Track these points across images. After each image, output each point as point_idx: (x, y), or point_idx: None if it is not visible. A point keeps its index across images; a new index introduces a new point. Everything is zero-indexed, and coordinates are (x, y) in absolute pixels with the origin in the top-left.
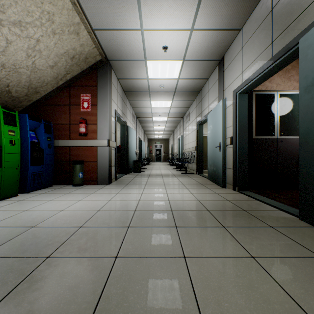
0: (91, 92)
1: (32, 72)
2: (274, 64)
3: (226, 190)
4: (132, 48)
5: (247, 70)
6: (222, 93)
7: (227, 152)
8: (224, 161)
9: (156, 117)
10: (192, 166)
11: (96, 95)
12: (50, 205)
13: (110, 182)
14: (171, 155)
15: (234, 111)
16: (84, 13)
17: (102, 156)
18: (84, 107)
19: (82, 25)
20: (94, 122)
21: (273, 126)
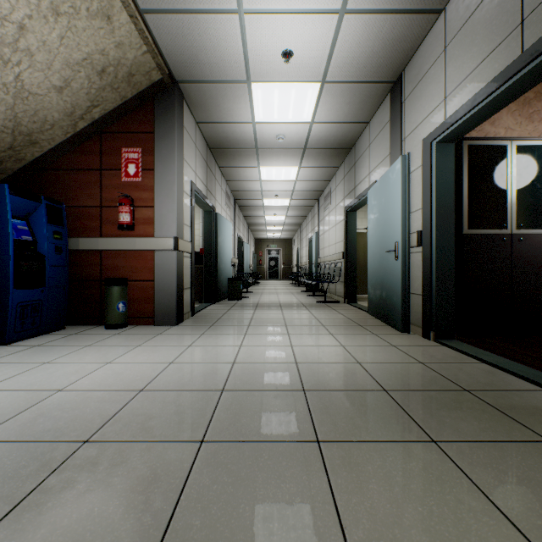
0: (144, 144)
1: (17, 98)
2: (529, 67)
3: (411, 338)
4: (221, 55)
5: (457, 92)
6: (398, 146)
7: (411, 262)
8: (405, 280)
9: (270, 198)
10: (336, 288)
11: (152, 151)
12: (39, 376)
13: (180, 320)
14: (297, 267)
15: (426, 179)
16: None
17: (164, 270)
18: (128, 174)
19: None
20: (148, 203)
21: (503, 209)
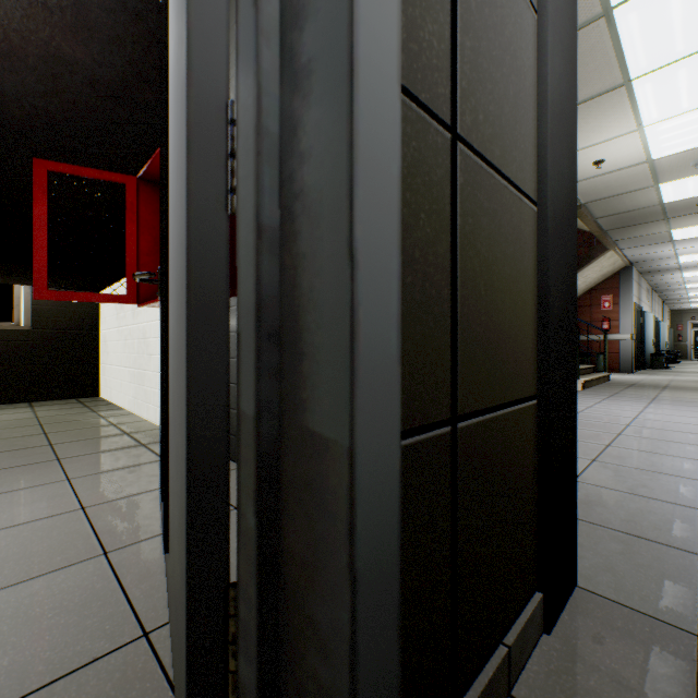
0: (612, 293)
1: None
2: None
3: None
4: (660, 256)
5: None
6: None
7: None
8: None
9: (693, 283)
10: None
11: (617, 296)
12: None
13: (632, 372)
14: None
15: None
16: (622, 255)
17: (624, 349)
18: (604, 307)
19: (619, 259)
20: (615, 319)
21: None
